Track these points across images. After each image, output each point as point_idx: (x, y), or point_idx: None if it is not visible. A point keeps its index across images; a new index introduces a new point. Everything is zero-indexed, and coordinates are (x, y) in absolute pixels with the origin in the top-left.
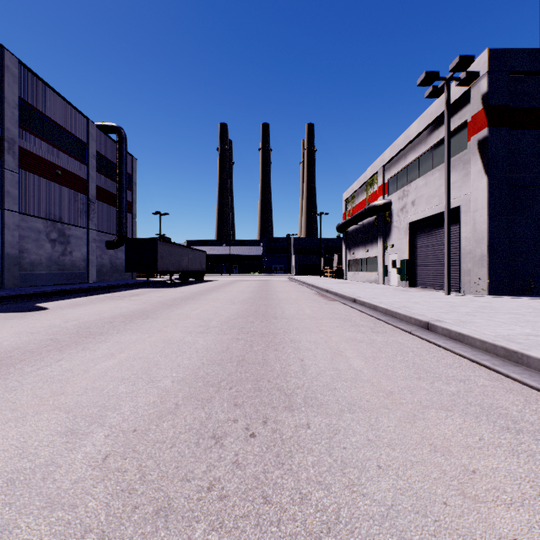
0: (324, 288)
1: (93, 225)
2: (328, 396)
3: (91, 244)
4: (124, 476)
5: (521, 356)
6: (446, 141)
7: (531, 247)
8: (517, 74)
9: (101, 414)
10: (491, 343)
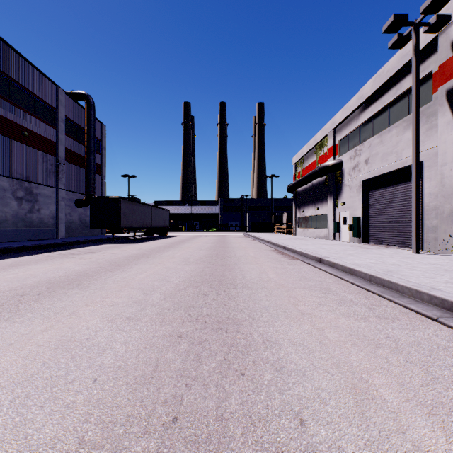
0: (280, 244)
1: (61, 185)
2: None
3: (60, 202)
4: None
5: None
6: (415, 90)
7: None
8: None
9: None
10: None
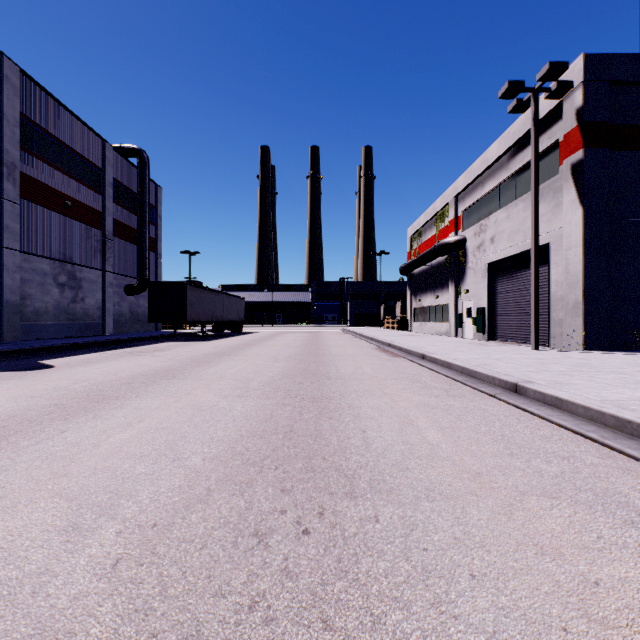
0: (386, 341)
1: (109, 267)
2: (399, 479)
3: (107, 289)
4: (139, 589)
5: (636, 427)
6: (534, 165)
7: (635, 293)
8: (619, 85)
9: (113, 503)
10: (598, 411)
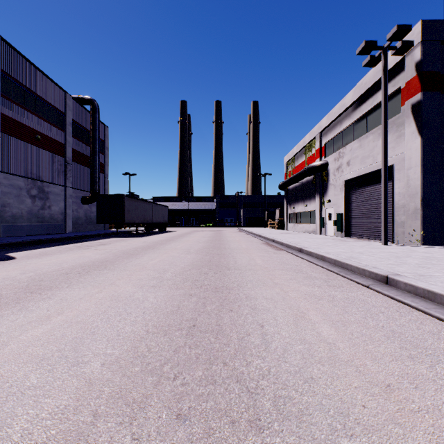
0: (270, 238)
1: (69, 183)
2: (306, 396)
3: (68, 199)
4: None
5: None
6: (383, 104)
7: None
8: None
9: None
10: None
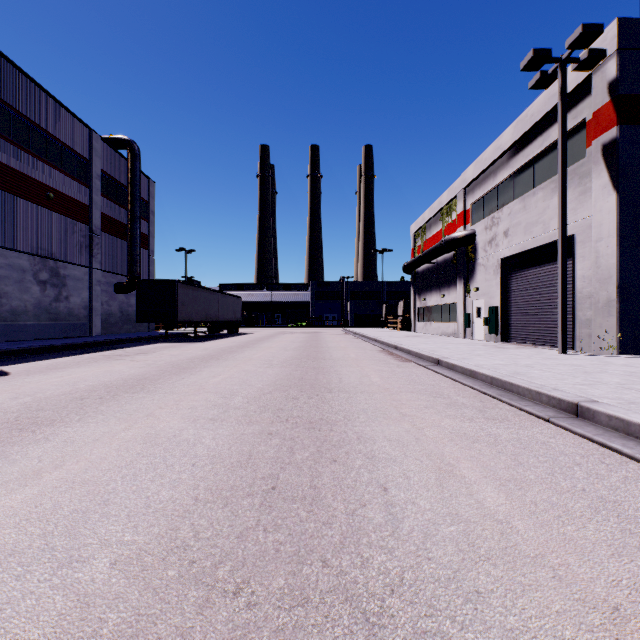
0: (391, 343)
1: (97, 263)
2: (472, 632)
3: (94, 287)
4: None
5: None
6: (561, 144)
7: None
8: None
9: None
10: None
